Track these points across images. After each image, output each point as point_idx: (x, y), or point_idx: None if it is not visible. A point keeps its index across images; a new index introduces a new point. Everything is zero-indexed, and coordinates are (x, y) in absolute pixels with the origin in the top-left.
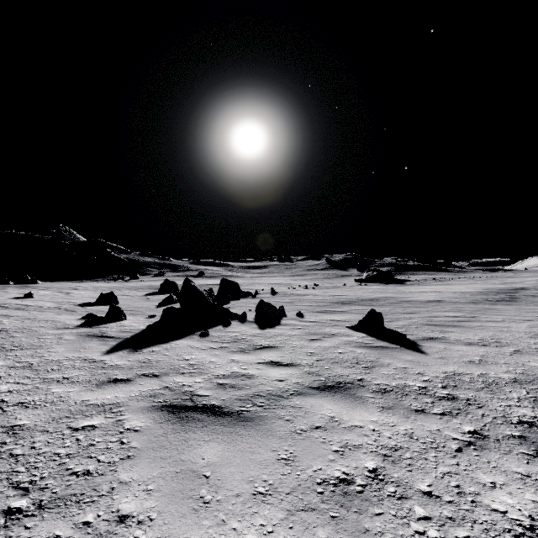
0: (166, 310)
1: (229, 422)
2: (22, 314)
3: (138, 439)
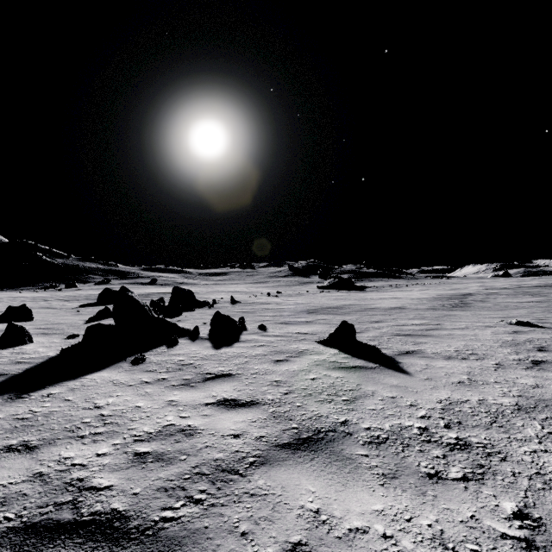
0: (89, 329)
1: None
2: None
3: None
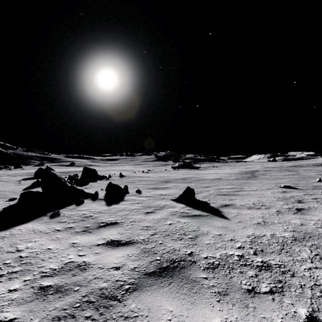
0: (22, 194)
1: None
2: None
3: None
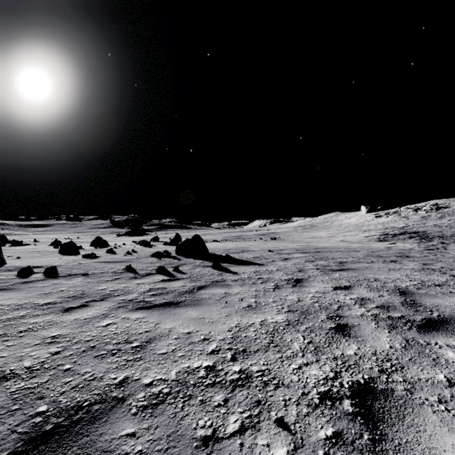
0: None
1: None
2: None
3: None
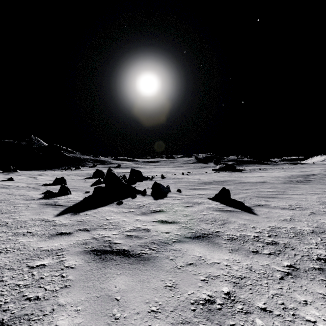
0: (96, 188)
1: (134, 261)
2: (5, 191)
3: (73, 273)
